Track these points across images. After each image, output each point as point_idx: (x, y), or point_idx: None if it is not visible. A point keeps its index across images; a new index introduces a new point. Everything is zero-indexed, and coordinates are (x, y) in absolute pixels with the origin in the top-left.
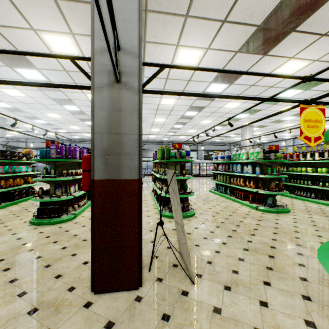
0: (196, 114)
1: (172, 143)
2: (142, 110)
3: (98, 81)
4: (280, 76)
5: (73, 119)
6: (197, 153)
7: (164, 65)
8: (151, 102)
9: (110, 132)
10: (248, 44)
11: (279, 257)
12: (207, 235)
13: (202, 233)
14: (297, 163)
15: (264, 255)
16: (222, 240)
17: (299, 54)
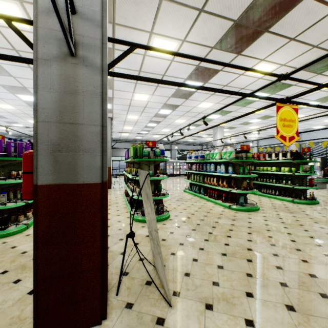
0: (170, 113)
1: (146, 141)
2: (113, 105)
3: (43, 51)
4: (259, 71)
5: (31, 112)
6: (170, 153)
7: (135, 43)
8: (123, 97)
9: (62, 121)
10: (223, 41)
11: (257, 261)
12: (184, 240)
13: (178, 238)
14: (263, 163)
15: (243, 260)
16: (199, 245)
17: (270, 57)
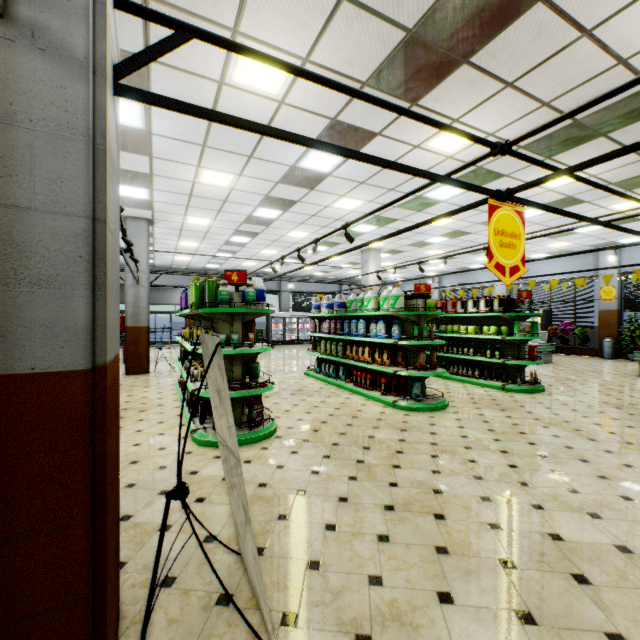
0: (279, 217)
1: (225, 271)
2: (153, 192)
3: None
4: (459, 132)
5: None
6: (279, 298)
7: (188, 25)
8: (175, 175)
9: None
10: (386, 72)
11: (454, 516)
12: (306, 483)
13: (293, 478)
14: (452, 318)
15: (427, 516)
16: (338, 491)
17: (469, 115)
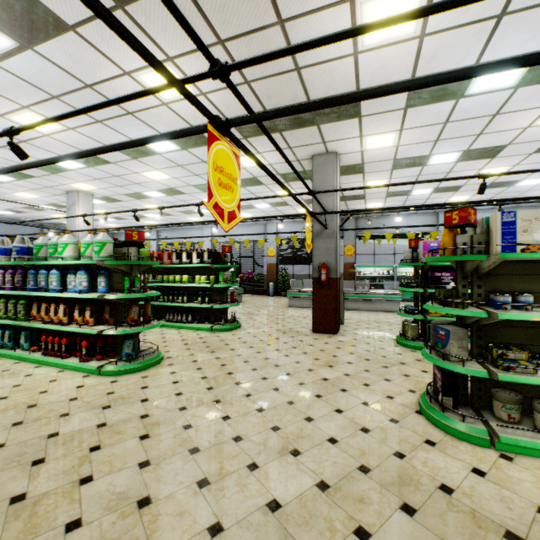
0: None
1: None
2: None
3: None
4: (172, 3)
5: None
6: None
7: None
8: None
9: None
10: None
11: None
12: None
13: None
14: (169, 268)
15: None
16: None
17: (184, 60)
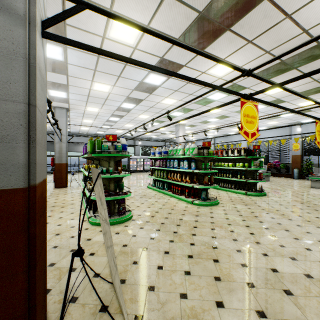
0: (134, 107)
1: (106, 134)
2: (69, 94)
3: None
4: (226, 63)
5: None
6: (134, 148)
7: (84, 1)
8: (80, 85)
9: None
10: (188, 33)
11: (223, 260)
12: (148, 244)
13: (141, 241)
14: (221, 159)
15: (210, 260)
16: (164, 248)
17: (230, 57)
